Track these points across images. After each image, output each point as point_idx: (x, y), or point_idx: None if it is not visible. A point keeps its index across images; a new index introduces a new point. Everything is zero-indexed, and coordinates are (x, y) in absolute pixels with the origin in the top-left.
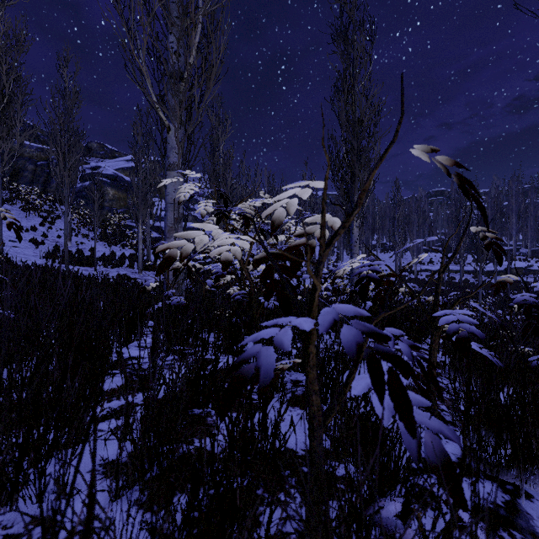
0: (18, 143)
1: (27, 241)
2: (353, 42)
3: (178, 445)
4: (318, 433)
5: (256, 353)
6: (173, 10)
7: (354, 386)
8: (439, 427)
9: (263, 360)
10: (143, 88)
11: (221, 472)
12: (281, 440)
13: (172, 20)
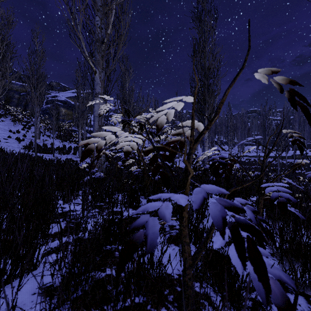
0: (8, 82)
1: (14, 139)
2: (204, 21)
3: (95, 273)
4: (189, 271)
5: (145, 222)
6: (98, 2)
7: (215, 241)
8: (278, 274)
9: (150, 230)
10: (80, 48)
11: (122, 293)
12: (163, 270)
13: (97, 7)
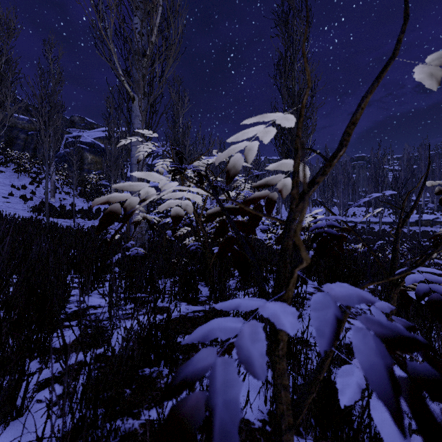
0: (8, 115)
1: (18, 197)
2: (293, 26)
3: (121, 423)
4: (287, 437)
5: (207, 369)
6: None
7: (340, 387)
8: None
9: (218, 397)
10: (110, 63)
11: None
12: None
13: (135, 3)
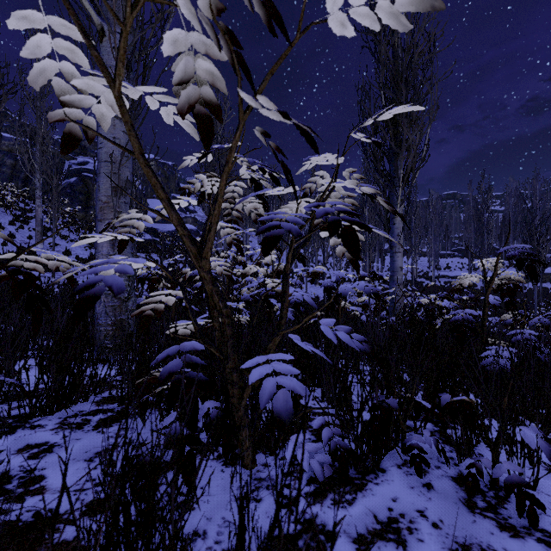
0: None
1: None
2: None
3: None
4: None
5: None
6: None
7: None
8: None
9: None
10: None
11: None
12: None
13: None
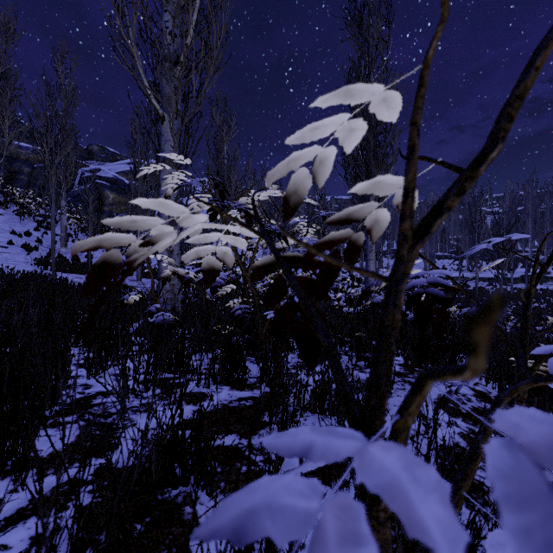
0: (6, 141)
1: (19, 246)
2: (369, 27)
3: None
4: None
5: None
6: None
7: None
8: None
9: None
10: (133, 71)
11: None
12: None
13: None
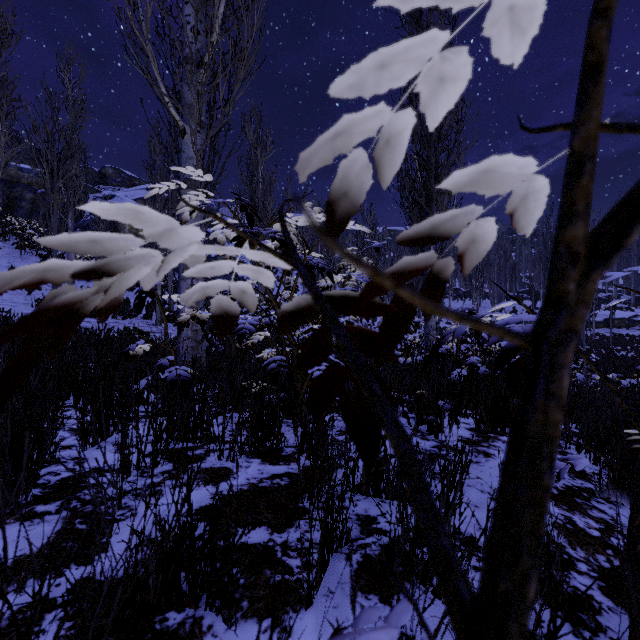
0: (2, 162)
1: None
2: (429, 24)
3: None
4: None
5: None
6: None
7: None
8: None
9: None
10: (147, 74)
11: None
12: None
13: None
